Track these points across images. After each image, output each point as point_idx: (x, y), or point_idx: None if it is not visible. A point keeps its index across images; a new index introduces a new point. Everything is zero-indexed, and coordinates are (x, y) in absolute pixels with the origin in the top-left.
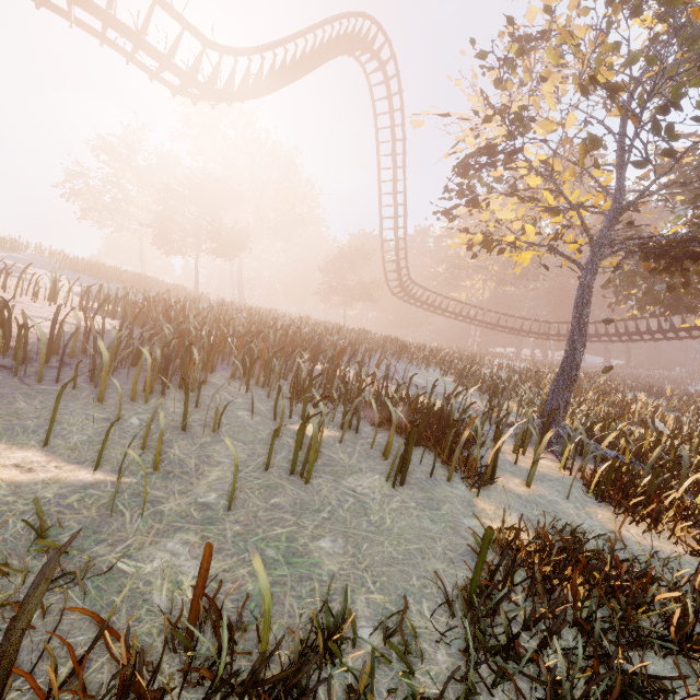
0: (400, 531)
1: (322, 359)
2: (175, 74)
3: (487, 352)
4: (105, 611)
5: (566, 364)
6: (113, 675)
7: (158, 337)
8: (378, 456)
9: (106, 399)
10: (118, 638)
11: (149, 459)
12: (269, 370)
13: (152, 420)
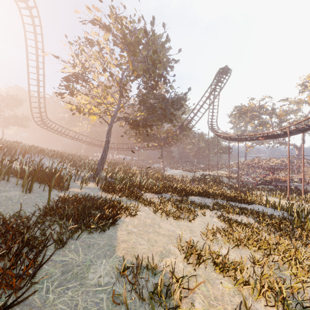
0: (26, 202)
1: None
2: None
3: (88, 155)
4: None
5: (103, 155)
6: None
7: None
8: (20, 187)
9: None
10: None
11: None
12: None
13: None
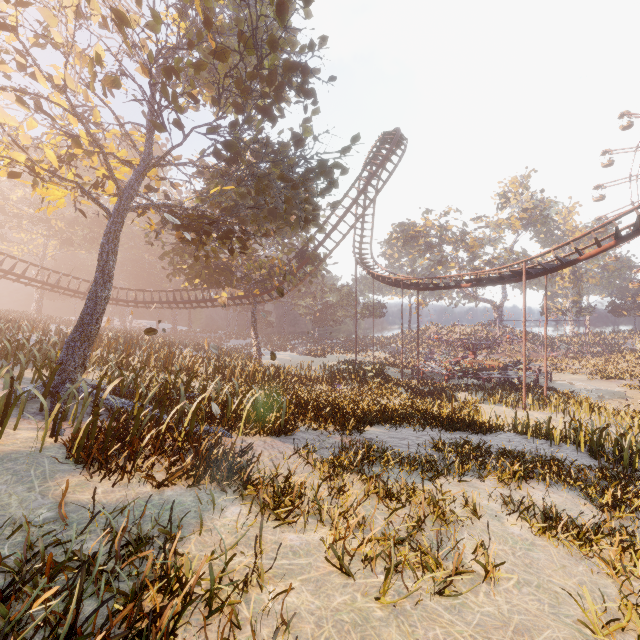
0: None
1: None
2: None
3: (49, 319)
4: None
5: (86, 314)
6: None
7: None
8: None
9: None
10: None
11: None
12: None
13: None
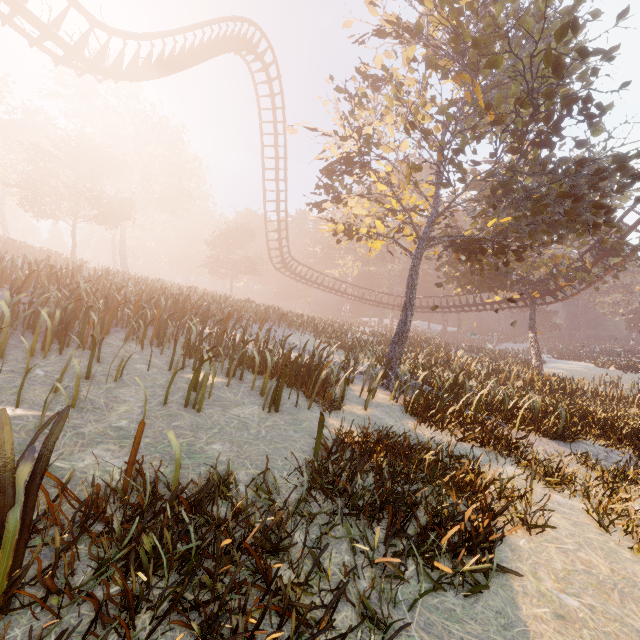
0: (272, 437)
1: (210, 324)
2: (59, 46)
3: (355, 321)
4: (54, 488)
5: (400, 326)
6: (79, 504)
7: (53, 300)
8: (258, 395)
9: (5, 355)
10: (72, 496)
11: (62, 400)
12: (163, 331)
13: (64, 368)
